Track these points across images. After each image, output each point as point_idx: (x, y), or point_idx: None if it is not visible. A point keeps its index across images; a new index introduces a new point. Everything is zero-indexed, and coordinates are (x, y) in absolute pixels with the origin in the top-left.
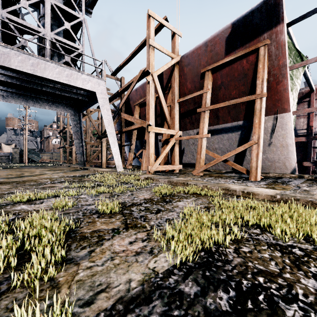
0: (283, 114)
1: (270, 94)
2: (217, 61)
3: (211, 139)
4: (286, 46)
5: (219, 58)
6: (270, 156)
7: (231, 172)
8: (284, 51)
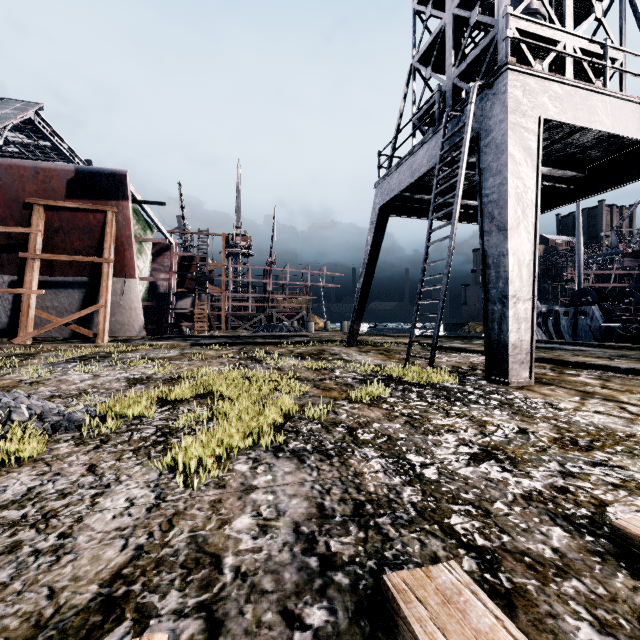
0: (131, 279)
1: (119, 258)
2: (55, 199)
3: (40, 294)
4: (131, 222)
5: (58, 196)
6: (120, 318)
7: (72, 339)
8: (130, 225)
